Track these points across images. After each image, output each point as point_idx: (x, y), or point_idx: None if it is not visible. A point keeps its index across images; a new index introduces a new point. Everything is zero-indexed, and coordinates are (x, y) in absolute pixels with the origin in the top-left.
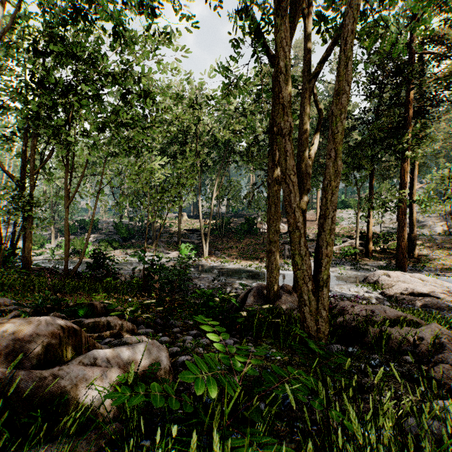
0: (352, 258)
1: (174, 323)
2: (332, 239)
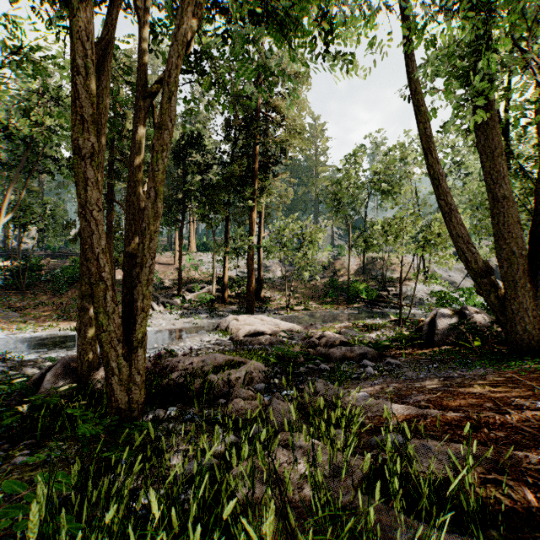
0: (209, 306)
1: None
2: (149, 290)
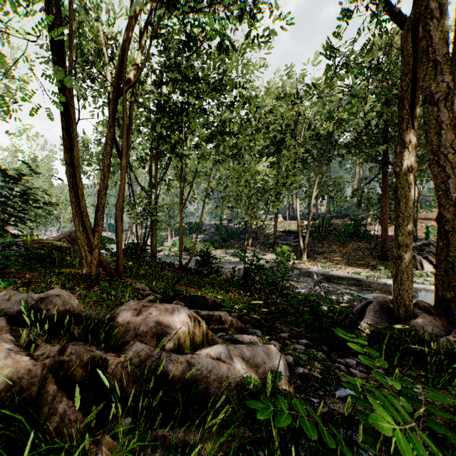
0: None
1: (279, 327)
2: None
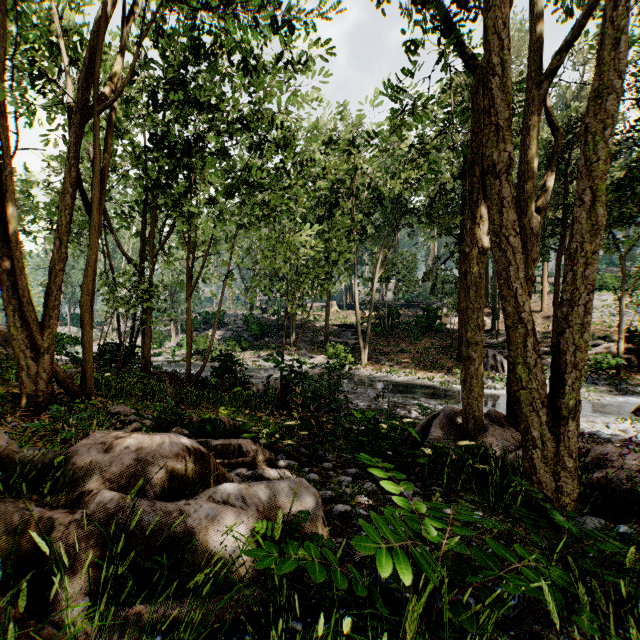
0: (609, 374)
1: (323, 455)
2: (584, 339)
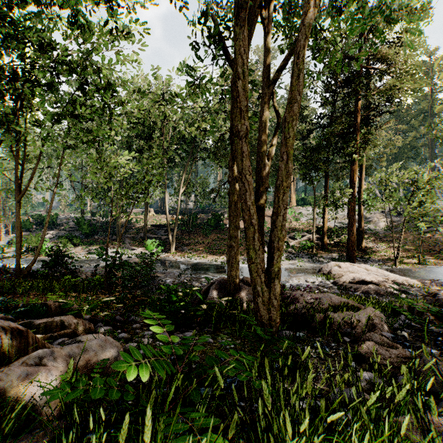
0: (309, 251)
1: (134, 319)
2: (282, 234)
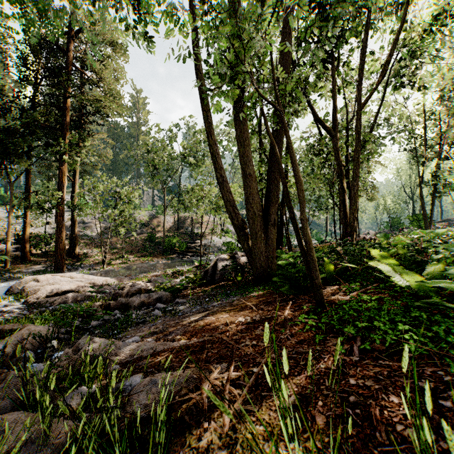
0: (2, 267)
1: None
2: None
